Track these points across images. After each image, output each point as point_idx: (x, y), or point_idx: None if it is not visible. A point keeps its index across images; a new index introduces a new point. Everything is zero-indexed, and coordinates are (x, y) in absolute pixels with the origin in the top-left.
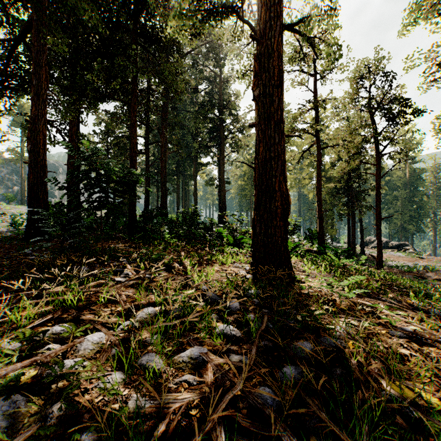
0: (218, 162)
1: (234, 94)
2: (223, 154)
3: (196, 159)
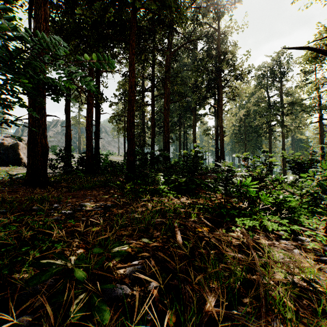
0: (214, 112)
1: (232, 45)
2: (221, 102)
3: (195, 111)
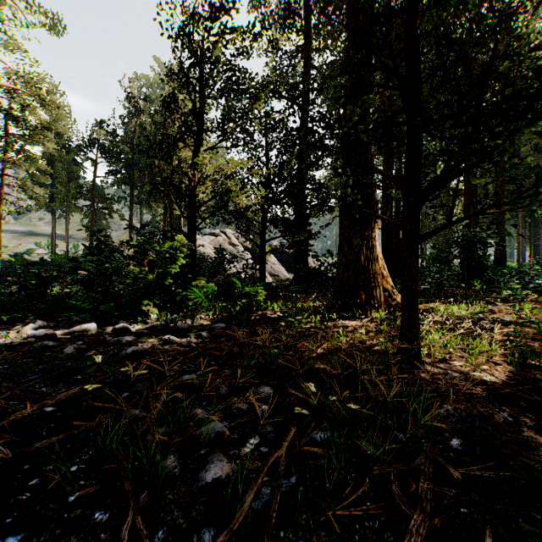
0: None
1: None
2: None
3: None
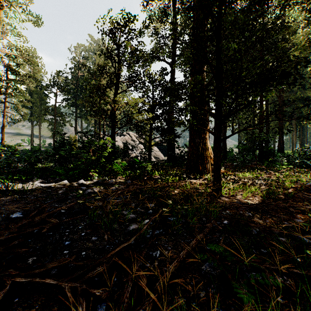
0: None
1: None
2: None
3: None
